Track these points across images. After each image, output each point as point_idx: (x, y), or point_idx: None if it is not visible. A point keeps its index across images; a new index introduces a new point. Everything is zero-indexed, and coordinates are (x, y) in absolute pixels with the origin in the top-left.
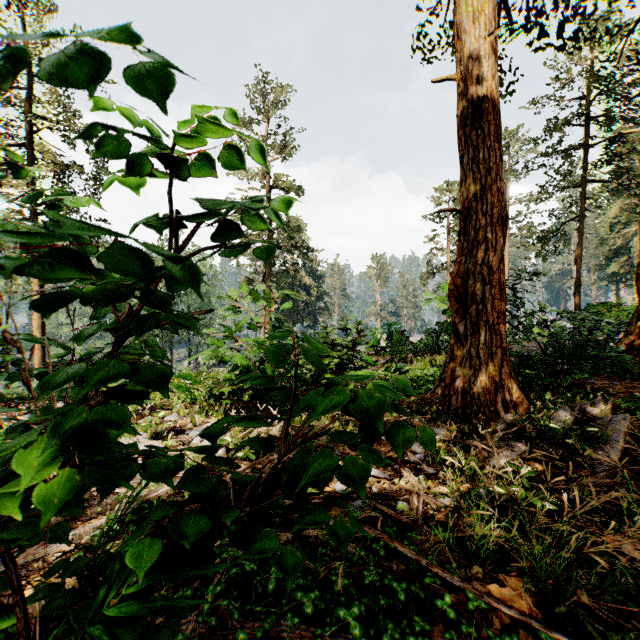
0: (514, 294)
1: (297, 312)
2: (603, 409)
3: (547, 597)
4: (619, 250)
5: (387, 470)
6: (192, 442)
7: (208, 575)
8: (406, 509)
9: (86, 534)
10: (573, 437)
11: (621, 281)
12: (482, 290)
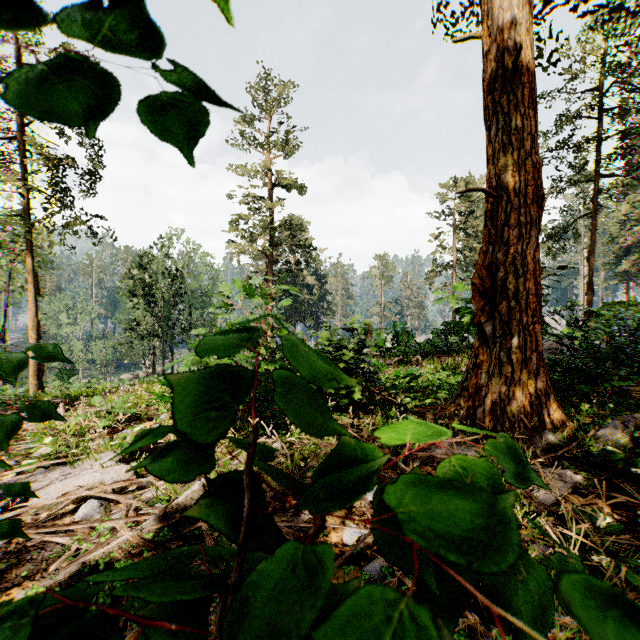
0: None
1: (299, 312)
2: None
3: None
4: (629, 248)
5: None
6: None
7: None
8: None
9: None
10: (637, 464)
11: (631, 280)
12: (515, 283)
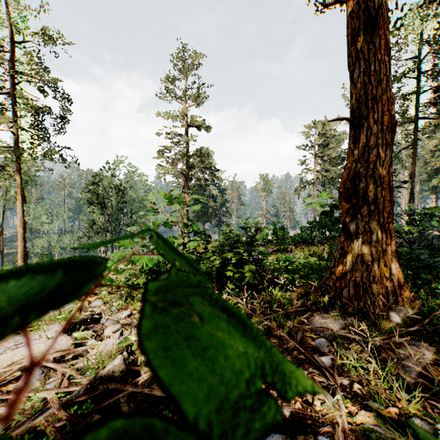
0: None
1: (207, 214)
2: None
3: None
4: (438, 170)
5: None
6: (104, 333)
7: None
8: None
9: None
10: None
11: (439, 192)
12: (374, 192)
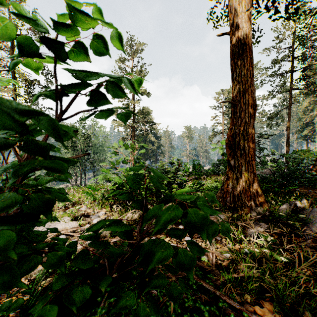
0: (258, 145)
1: (147, 154)
2: (306, 205)
3: (287, 313)
4: (308, 123)
5: (195, 237)
6: (93, 222)
7: (98, 300)
8: (206, 260)
9: (34, 274)
10: (292, 220)
11: (309, 139)
12: (243, 143)
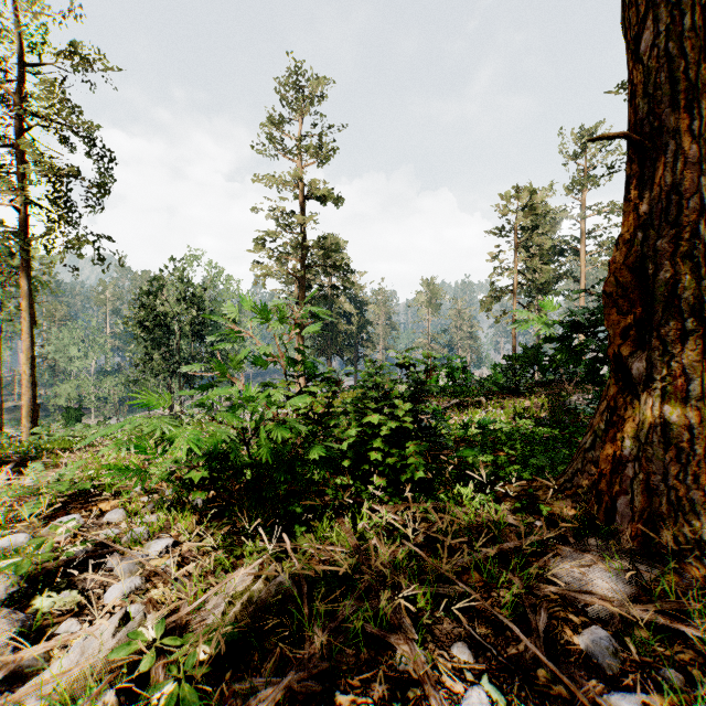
0: None
1: (336, 344)
2: None
3: None
4: None
5: None
6: (104, 599)
7: None
8: None
9: None
10: None
11: None
12: (695, 289)
